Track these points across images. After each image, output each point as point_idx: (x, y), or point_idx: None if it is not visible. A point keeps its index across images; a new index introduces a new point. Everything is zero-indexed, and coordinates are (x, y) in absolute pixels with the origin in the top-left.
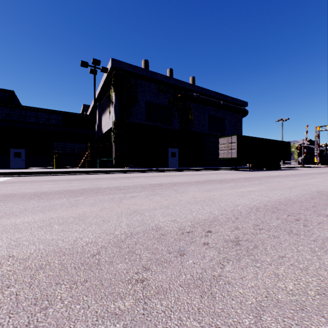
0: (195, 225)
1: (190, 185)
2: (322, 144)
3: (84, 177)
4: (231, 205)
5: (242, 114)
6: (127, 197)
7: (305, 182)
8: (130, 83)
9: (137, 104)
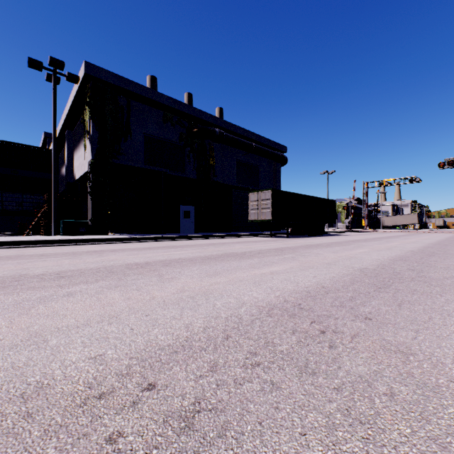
0: (133, 367)
1: (192, 264)
2: (370, 204)
3: (20, 253)
4: (233, 305)
5: (280, 162)
6: (55, 296)
7: (349, 254)
8: (118, 104)
9: (129, 137)
